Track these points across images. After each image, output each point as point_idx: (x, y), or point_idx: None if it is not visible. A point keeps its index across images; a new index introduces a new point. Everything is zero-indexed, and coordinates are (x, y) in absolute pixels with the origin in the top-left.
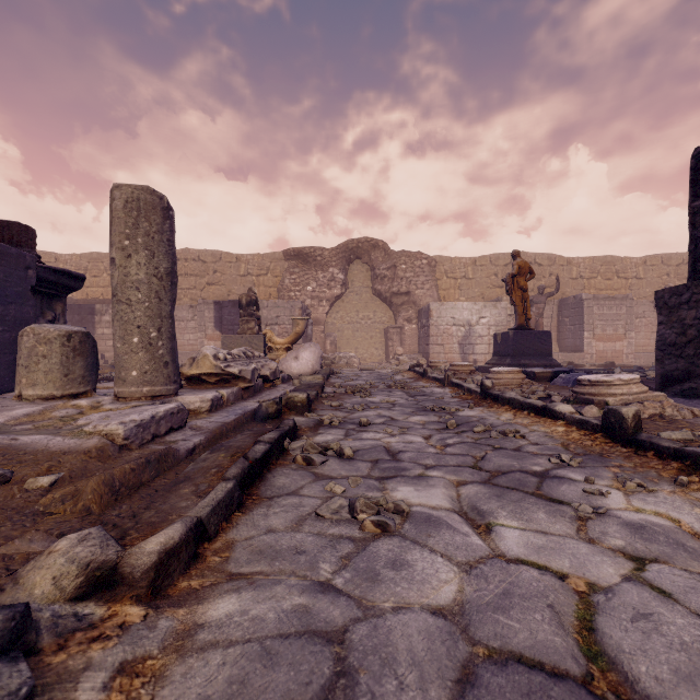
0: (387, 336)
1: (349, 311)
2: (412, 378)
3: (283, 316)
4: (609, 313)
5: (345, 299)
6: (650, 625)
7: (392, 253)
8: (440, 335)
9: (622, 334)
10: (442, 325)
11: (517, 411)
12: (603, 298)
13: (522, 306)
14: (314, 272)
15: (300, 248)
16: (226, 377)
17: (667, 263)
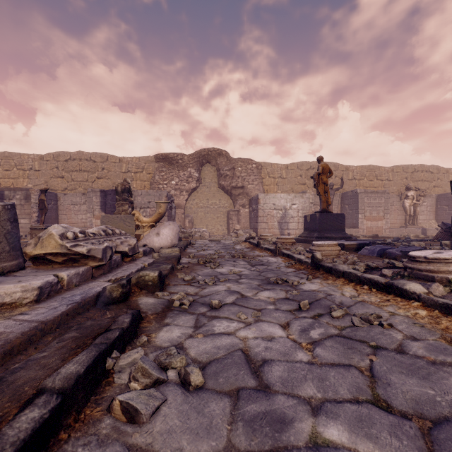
0: (228, 216)
1: (202, 199)
2: (249, 248)
3: (153, 202)
4: (374, 202)
5: (199, 190)
6: None
7: (231, 159)
8: (265, 216)
9: (382, 216)
10: (267, 209)
11: (356, 285)
12: (370, 192)
13: (324, 196)
14: (177, 171)
15: (166, 154)
16: (74, 257)
17: (406, 170)
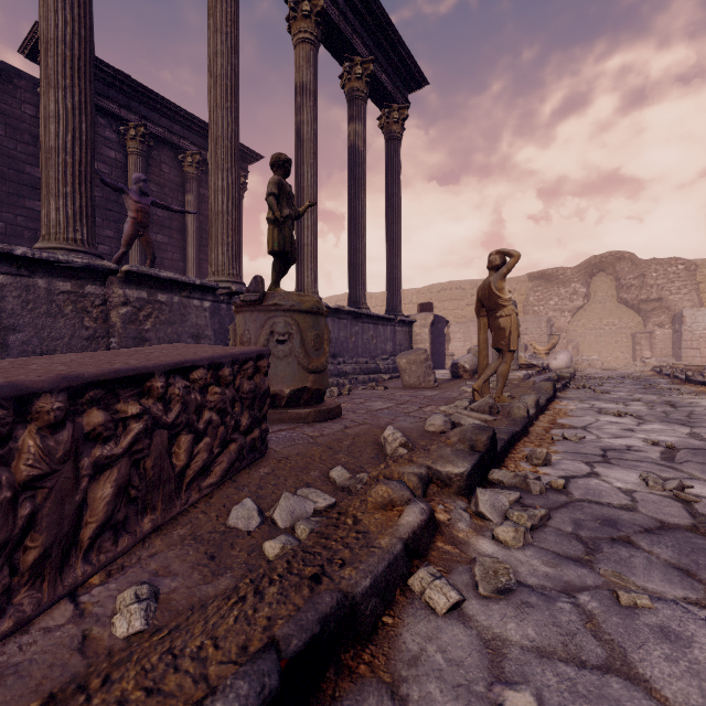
0: (634, 340)
1: (591, 318)
2: (648, 375)
3: (531, 328)
4: None
5: (586, 308)
6: (651, 399)
7: (639, 263)
8: (695, 339)
9: None
10: (697, 330)
11: (694, 385)
12: None
13: None
14: (556, 289)
15: (543, 271)
16: (530, 366)
17: None
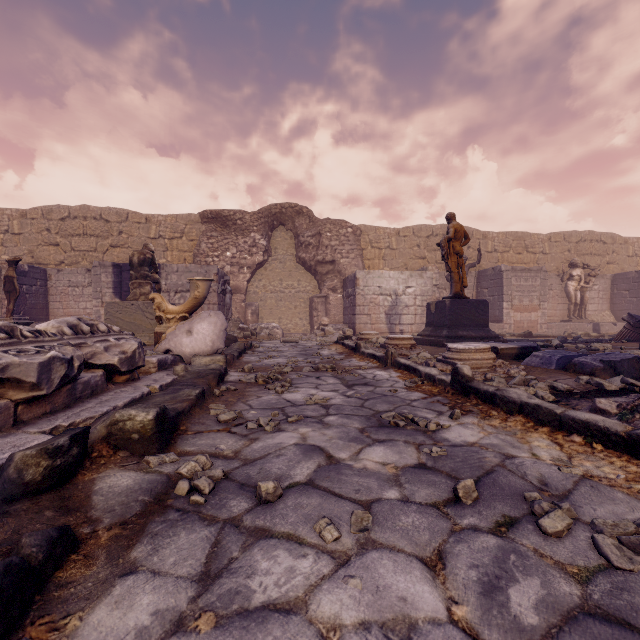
0: (312, 306)
1: (272, 279)
2: (343, 354)
3: None
4: (526, 284)
5: (267, 266)
6: None
7: (316, 220)
8: (366, 304)
9: (537, 304)
10: (369, 294)
11: (555, 433)
12: (520, 269)
13: (457, 273)
14: (234, 237)
15: (218, 210)
16: None
17: (569, 240)
